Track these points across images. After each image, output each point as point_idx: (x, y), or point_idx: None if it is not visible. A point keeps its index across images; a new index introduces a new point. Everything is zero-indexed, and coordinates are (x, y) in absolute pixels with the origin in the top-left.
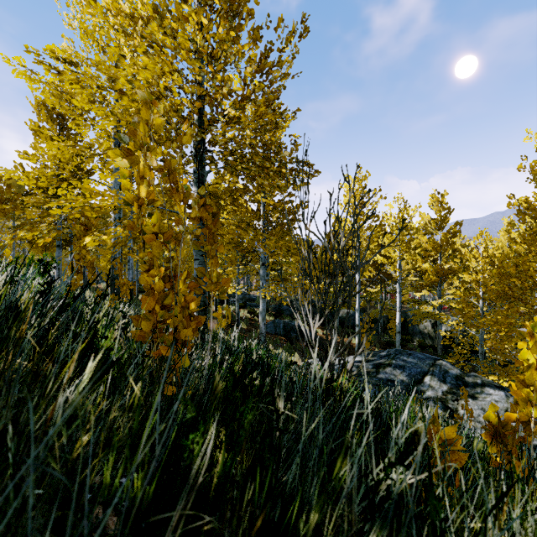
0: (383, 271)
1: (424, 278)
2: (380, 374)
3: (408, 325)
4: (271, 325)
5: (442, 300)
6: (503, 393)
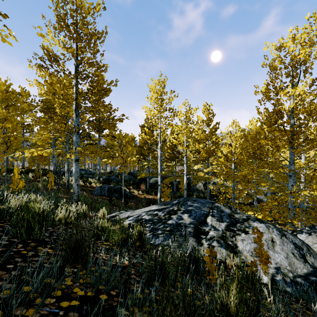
0: (177, 151)
1: (200, 155)
2: (171, 220)
3: (190, 185)
4: (98, 189)
5: None
6: (264, 224)
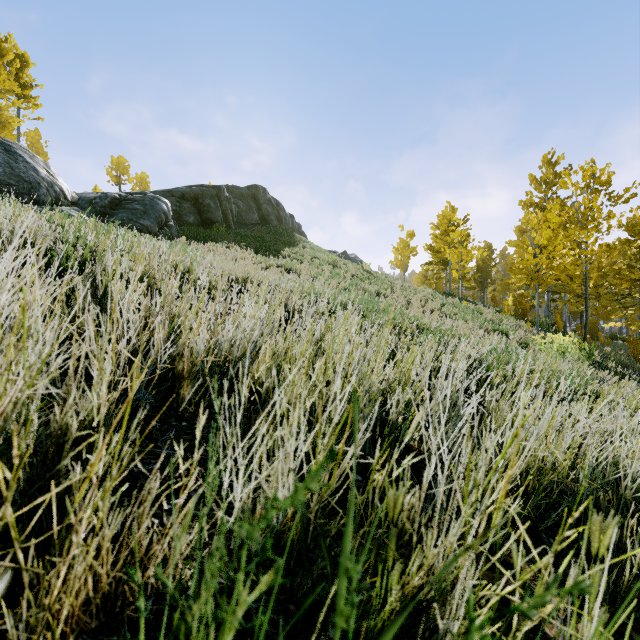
0: None
1: None
2: None
3: None
4: None
5: None
6: None
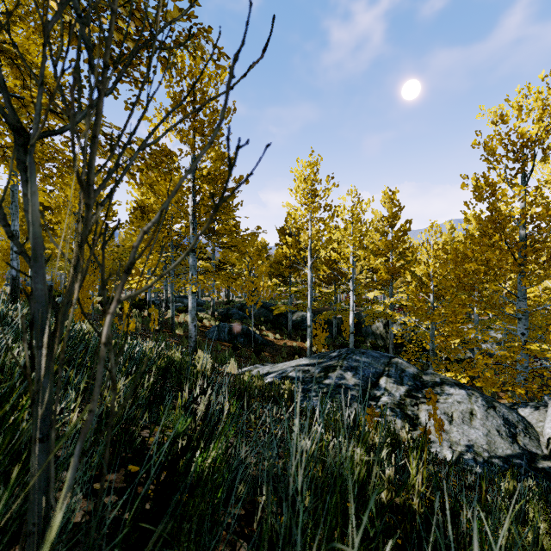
0: (337, 270)
1: (377, 276)
2: (329, 379)
3: (361, 326)
4: (214, 330)
5: (392, 302)
6: (464, 391)
